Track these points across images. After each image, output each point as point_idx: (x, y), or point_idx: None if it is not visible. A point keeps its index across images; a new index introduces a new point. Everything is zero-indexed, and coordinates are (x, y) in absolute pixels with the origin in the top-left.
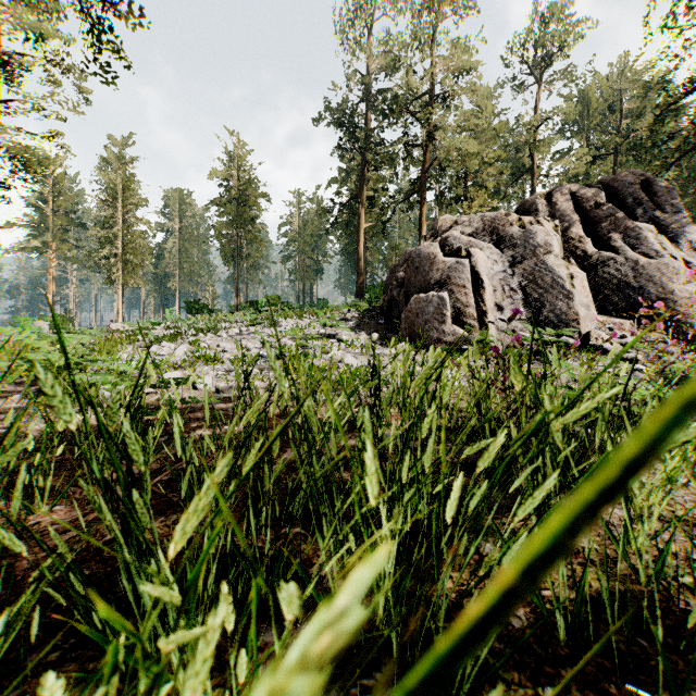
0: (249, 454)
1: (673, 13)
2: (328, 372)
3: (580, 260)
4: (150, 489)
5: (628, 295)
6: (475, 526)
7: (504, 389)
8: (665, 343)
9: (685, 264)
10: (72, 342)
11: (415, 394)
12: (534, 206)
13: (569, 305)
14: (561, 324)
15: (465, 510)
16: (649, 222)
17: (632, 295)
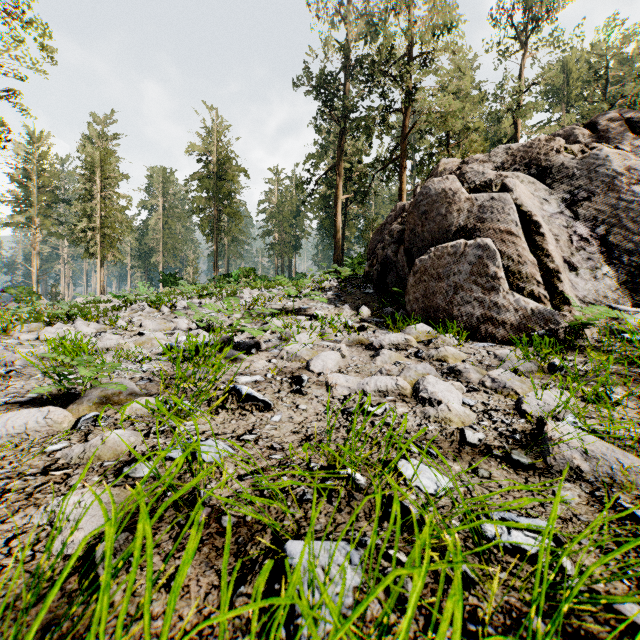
0: None
1: None
2: None
3: None
4: None
5: None
6: None
7: None
8: None
9: None
10: None
11: None
12: (571, 138)
13: None
14: None
15: None
16: None
17: None
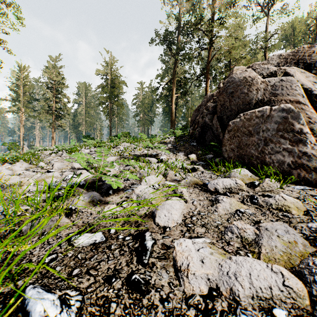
0: None
1: None
2: None
3: None
4: None
5: None
6: None
7: None
8: None
9: None
10: None
11: None
12: None
13: None
14: None
15: None
16: None
17: None
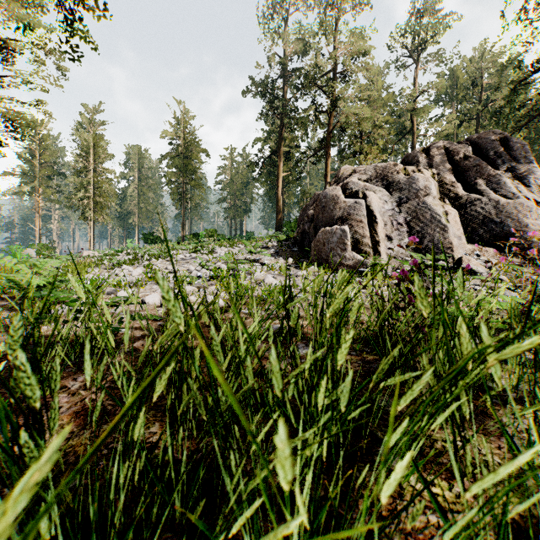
0: (162, 379)
1: (523, 8)
2: (252, 290)
3: (452, 200)
4: (57, 418)
5: (491, 228)
6: (383, 438)
7: (404, 308)
8: (521, 266)
9: (536, 204)
10: (47, 265)
11: (328, 317)
12: (416, 158)
13: (444, 236)
14: (438, 251)
15: (373, 421)
16: (507, 170)
17: (494, 228)
